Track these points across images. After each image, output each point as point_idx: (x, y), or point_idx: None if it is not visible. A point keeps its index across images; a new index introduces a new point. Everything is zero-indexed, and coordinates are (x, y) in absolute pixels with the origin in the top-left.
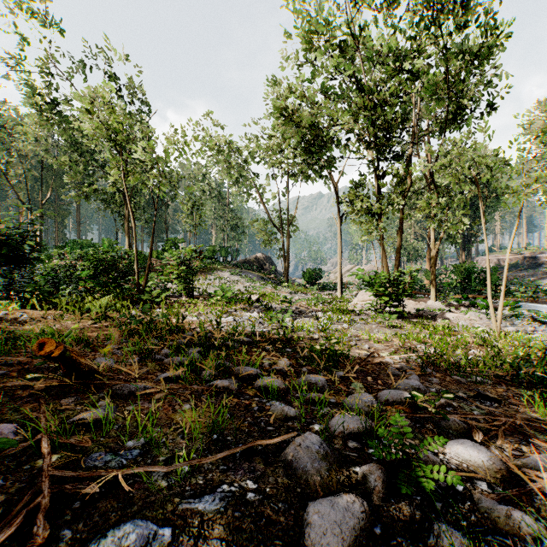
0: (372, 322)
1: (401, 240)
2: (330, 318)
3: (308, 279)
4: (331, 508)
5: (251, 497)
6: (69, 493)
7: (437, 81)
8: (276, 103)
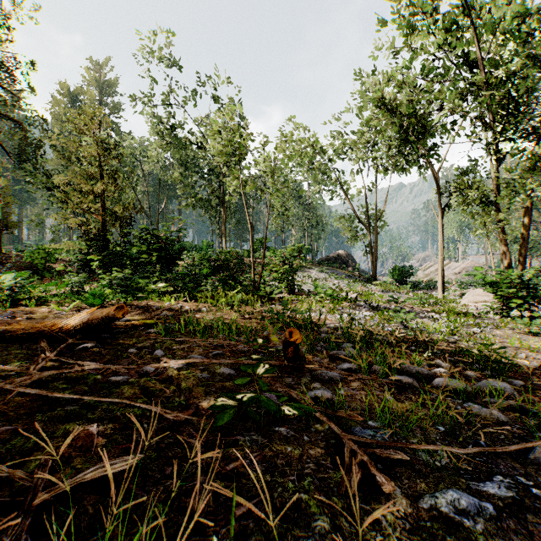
0: (502, 327)
1: (527, 232)
2: (457, 320)
3: (397, 277)
4: None
5: (537, 492)
6: (383, 456)
7: None
8: (372, 97)
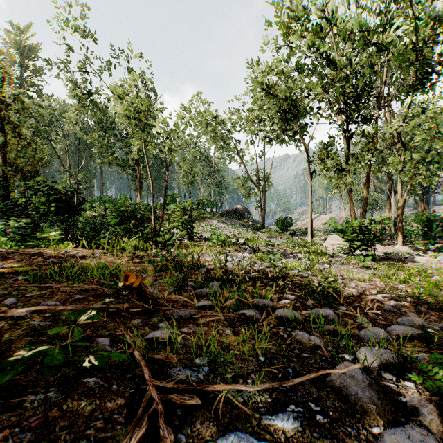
0: (347, 263)
1: (367, 192)
2: (313, 259)
3: (280, 226)
4: (408, 438)
5: (320, 418)
6: (177, 402)
7: (407, 50)
8: (258, 81)
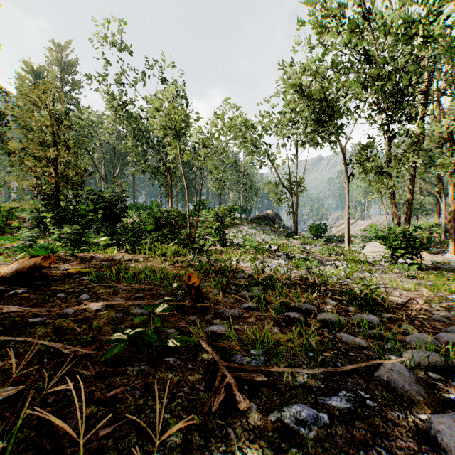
0: (389, 272)
1: (412, 196)
2: (352, 267)
3: (314, 233)
4: (454, 422)
5: (370, 403)
6: (246, 378)
7: None
8: (291, 83)
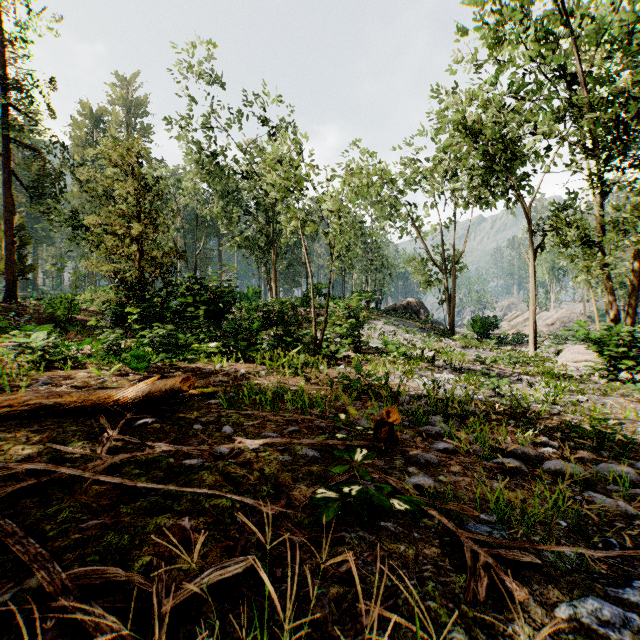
0: (611, 394)
1: (638, 279)
2: (558, 386)
3: (478, 330)
4: None
5: None
6: (509, 558)
7: None
8: (452, 119)
